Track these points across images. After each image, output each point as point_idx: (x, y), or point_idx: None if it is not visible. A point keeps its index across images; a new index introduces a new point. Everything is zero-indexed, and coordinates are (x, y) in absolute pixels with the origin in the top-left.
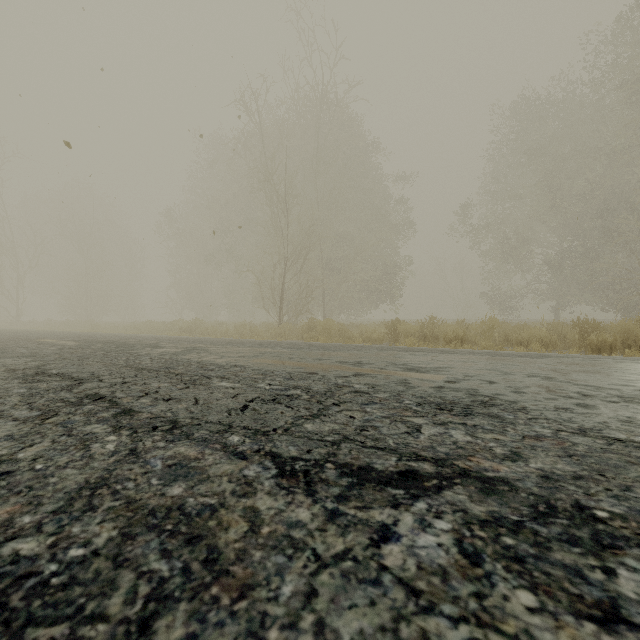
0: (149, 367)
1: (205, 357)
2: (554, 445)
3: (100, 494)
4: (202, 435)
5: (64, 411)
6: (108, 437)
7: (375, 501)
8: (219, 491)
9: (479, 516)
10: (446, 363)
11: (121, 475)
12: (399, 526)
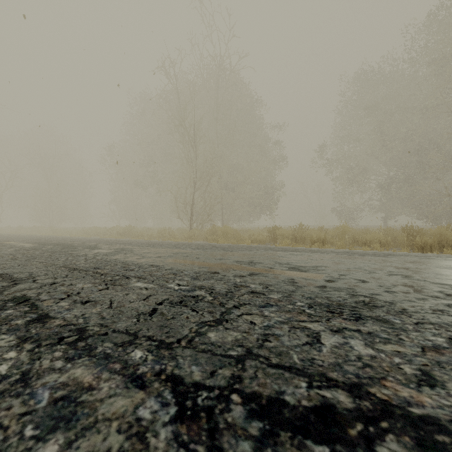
0: (81, 267)
1: (129, 257)
2: None
3: None
4: (105, 349)
5: None
6: (7, 353)
7: None
8: (102, 451)
9: None
10: (319, 262)
11: None
12: None
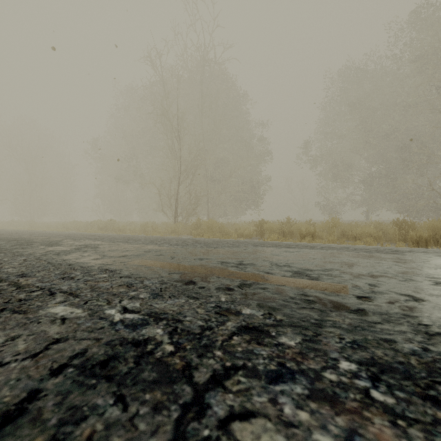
0: (2, 274)
1: (84, 257)
2: None
3: None
4: None
5: None
6: None
7: None
8: None
9: None
10: (327, 263)
11: None
12: None
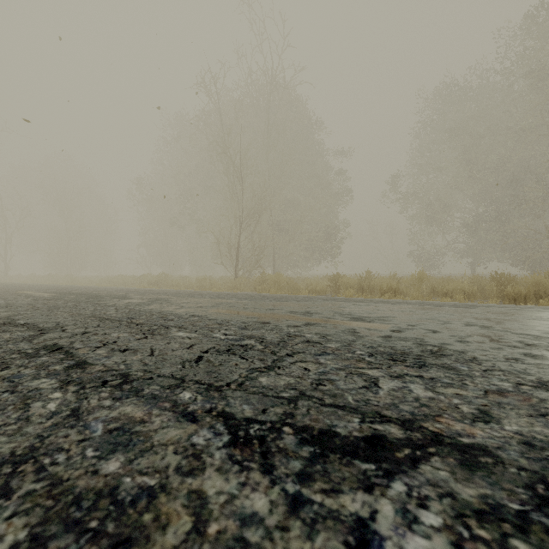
0: (113, 317)
1: (166, 307)
2: (521, 402)
3: (22, 472)
4: (152, 391)
5: (16, 363)
6: (53, 394)
7: (344, 481)
8: (162, 467)
9: (471, 504)
10: (387, 313)
11: (54, 444)
12: (378, 521)
